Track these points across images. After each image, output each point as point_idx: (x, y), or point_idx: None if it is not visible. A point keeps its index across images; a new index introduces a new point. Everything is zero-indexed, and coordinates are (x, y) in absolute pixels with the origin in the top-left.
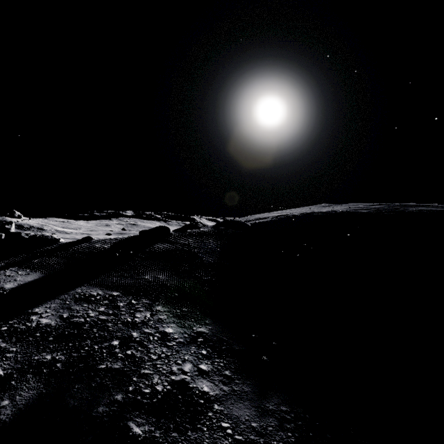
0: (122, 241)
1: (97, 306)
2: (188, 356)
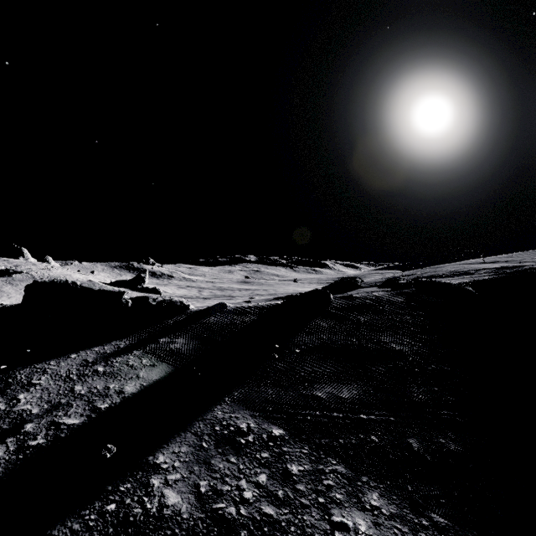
0: (264, 312)
1: (253, 468)
2: None
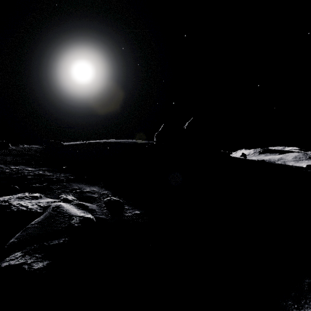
0: None
1: None
2: (40, 171)
